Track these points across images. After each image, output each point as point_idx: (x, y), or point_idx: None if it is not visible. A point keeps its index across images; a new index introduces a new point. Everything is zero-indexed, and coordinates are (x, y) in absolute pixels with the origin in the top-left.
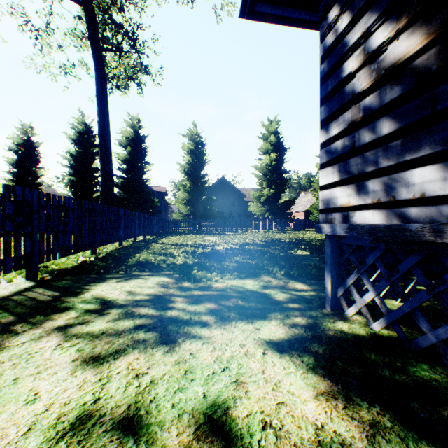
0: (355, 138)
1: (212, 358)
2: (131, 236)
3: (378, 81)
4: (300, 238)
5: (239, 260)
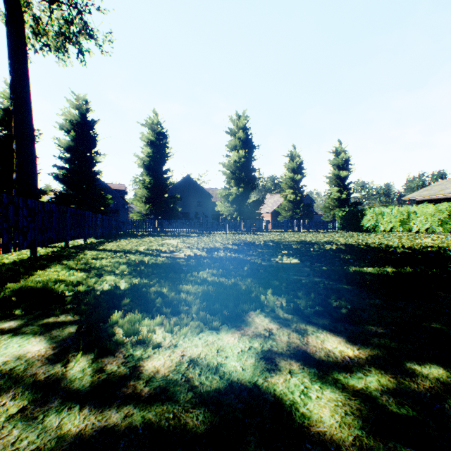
0: None
1: None
2: (57, 240)
3: None
4: (276, 240)
5: (206, 278)
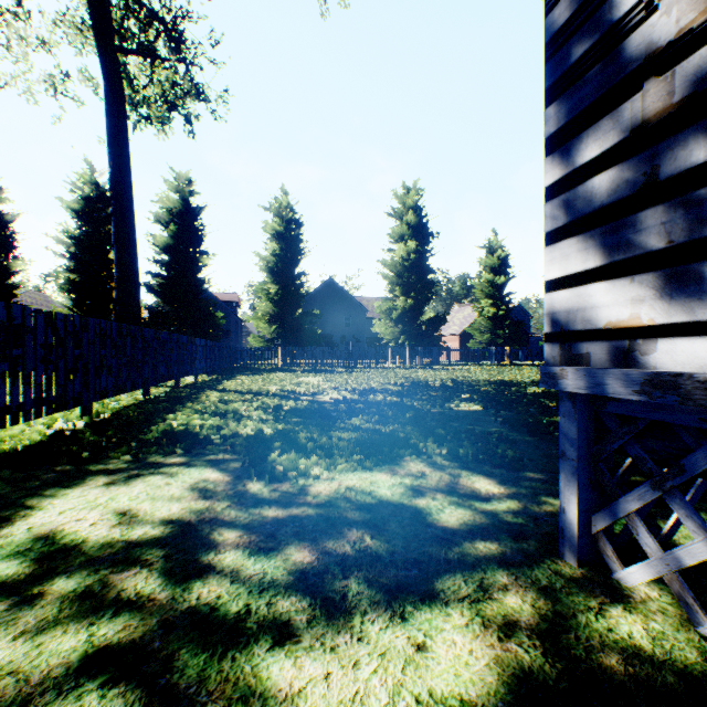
0: (659, 158)
1: None
2: (168, 377)
3: None
4: (459, 379)
5: (360, 425)
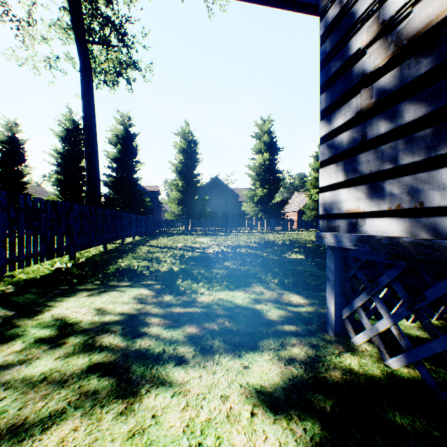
0: (366, 128)
1: (181, 425)
2: (117, 238)
3: (398, 55)
4: (294, 239)
5: (229, 266)
